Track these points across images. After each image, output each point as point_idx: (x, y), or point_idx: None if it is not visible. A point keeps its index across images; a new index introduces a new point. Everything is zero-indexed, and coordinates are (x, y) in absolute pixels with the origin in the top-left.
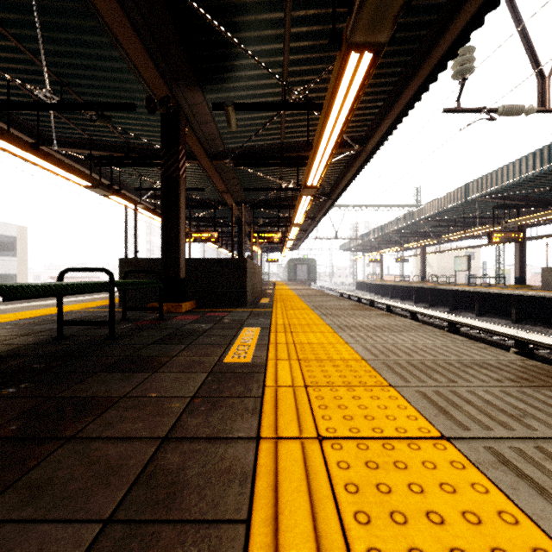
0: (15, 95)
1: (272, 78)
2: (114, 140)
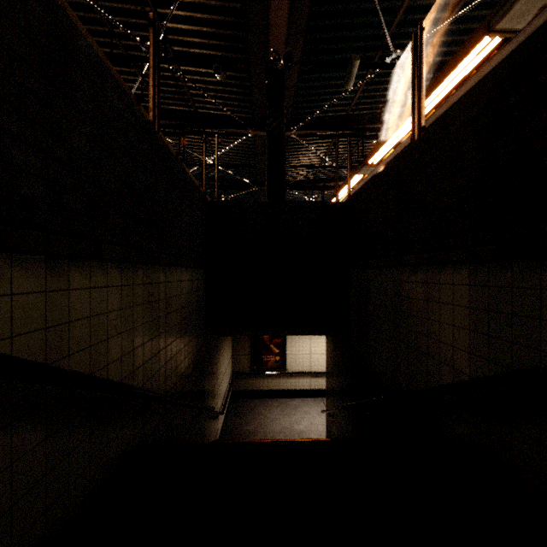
0: None
1: (178, 35)
2: None
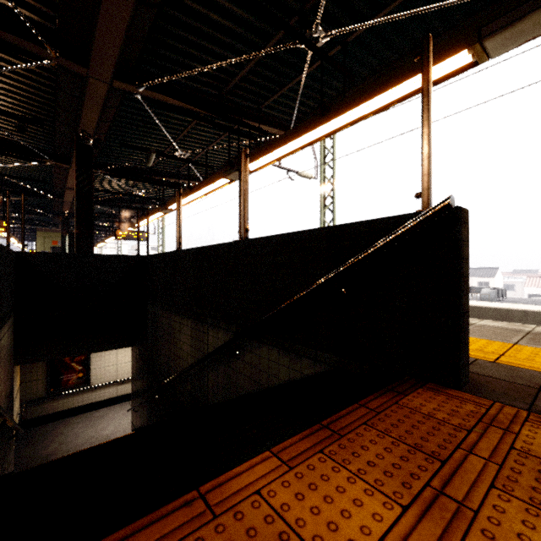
0: (234, 141)
1: None
2: (234, 102)
